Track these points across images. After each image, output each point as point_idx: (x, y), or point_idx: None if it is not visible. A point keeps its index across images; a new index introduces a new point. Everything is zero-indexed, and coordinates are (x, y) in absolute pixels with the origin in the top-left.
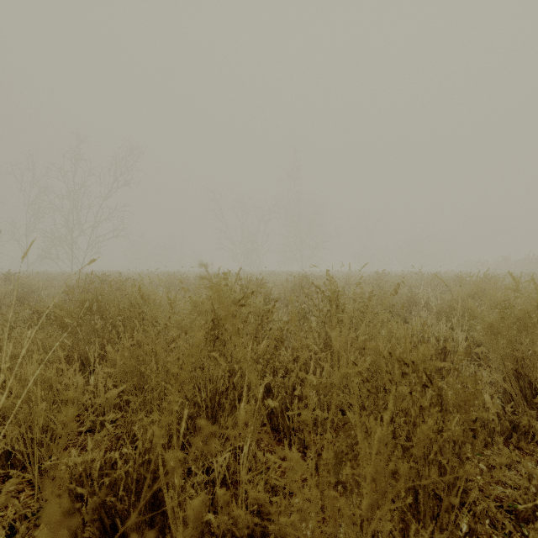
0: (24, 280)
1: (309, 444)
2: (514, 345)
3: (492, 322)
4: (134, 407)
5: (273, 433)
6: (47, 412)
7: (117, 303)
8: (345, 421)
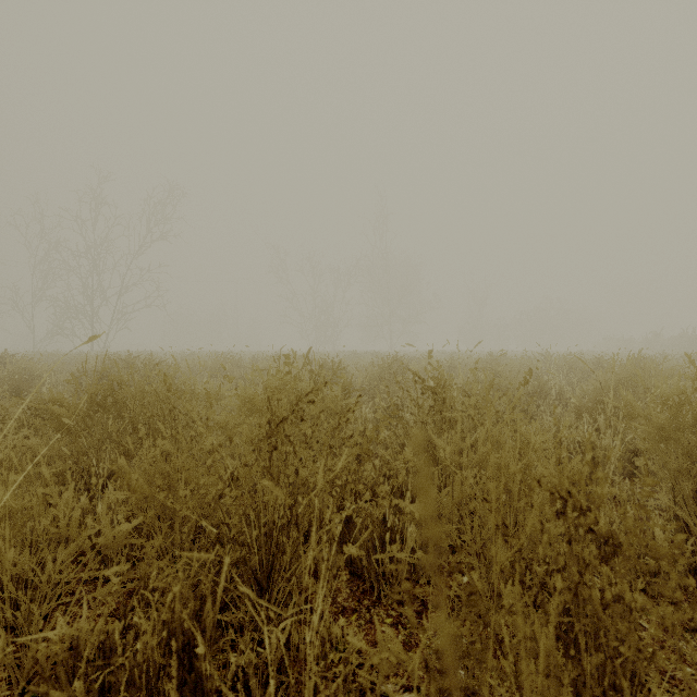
0: (24, 363)
1: (415, 628)
2: (692, 455)
3: (661, 424)
4: (149, 554)
5: (355, 580)
6: (26, 558)
7: (140, 395)
8: (471, 591)
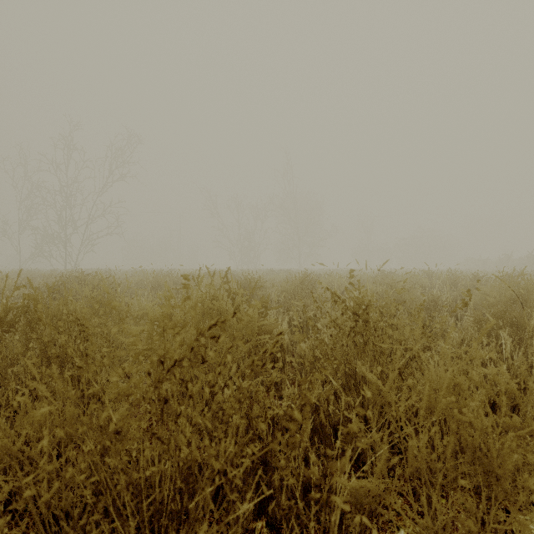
0: None
1: None
2: None
3: None
4: None
5: None
6: None
7: (58, 314)
8: None
